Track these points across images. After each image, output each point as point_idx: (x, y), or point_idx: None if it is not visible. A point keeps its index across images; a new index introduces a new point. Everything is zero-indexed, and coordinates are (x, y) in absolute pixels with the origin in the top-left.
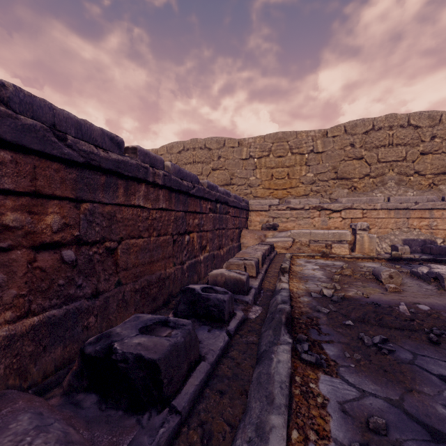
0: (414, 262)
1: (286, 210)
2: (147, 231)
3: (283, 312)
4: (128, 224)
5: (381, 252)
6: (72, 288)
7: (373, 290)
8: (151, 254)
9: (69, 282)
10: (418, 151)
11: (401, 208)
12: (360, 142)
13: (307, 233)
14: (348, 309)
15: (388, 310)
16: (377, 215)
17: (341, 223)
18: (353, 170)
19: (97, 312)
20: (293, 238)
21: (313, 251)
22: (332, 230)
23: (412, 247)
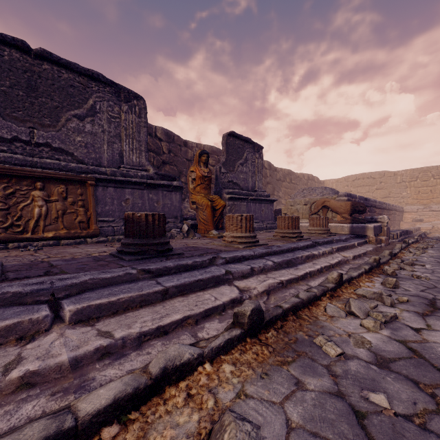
0: None
1: (429, 212)
2: None
3: (423, 233)
4: None
5: None
6: None
7: None
8: None
9: None
10: None
11: None
12: None
13: None
14: None
15: None
16: None
17: None
18: None
19: None
20: (433, 225)
21: None
22: None
23: None
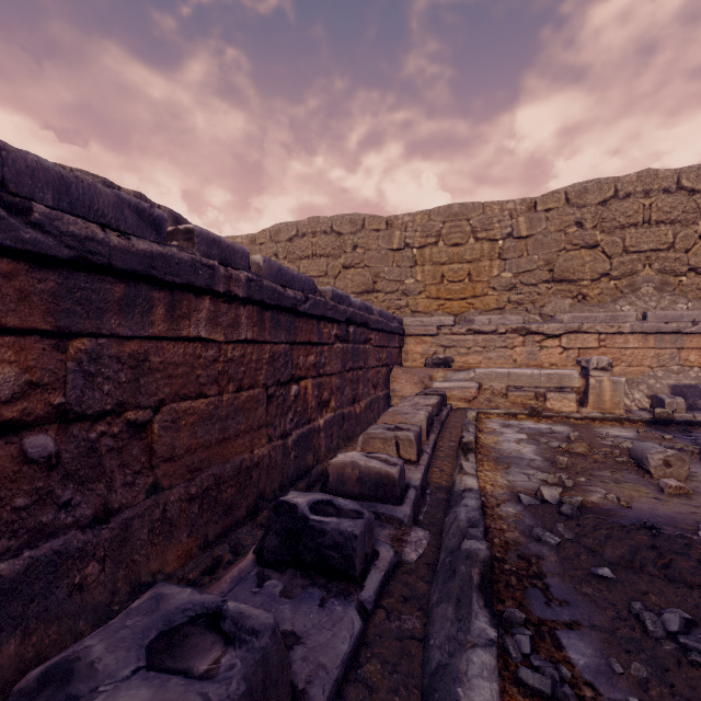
0: (696, 428)
1: (467, 335)
2: (215, 384)
3: (474, 561)
4: (176, 373)
5: (632, 407)
6: (49, 511)
7: (637, 490)
8: (224, 426)
9: (40, 500)
10: (696, 233)
11: (666, 330)
12: (593, 219)
13: (503, 375)
14: (596, 538)
15: (680, 544)
16: (624, 343)
17: (560, 356)
18: (581, 266)
19: (104, 552)
20: (479, 383)
21: (514, 406)
22: (547, 369)
23: (687, 399)
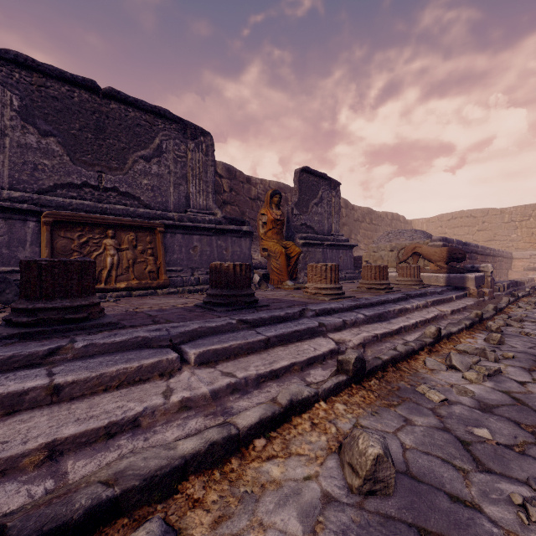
0: None
1: None
2: None
3: None
4: None
5: None
6: None
7: None
8: None
9: None
10: None
11: None
12: None
13: None
14: None
15: None
16: None
17: None
18: None
19: None
20: None
21: None
22: None
23: None
